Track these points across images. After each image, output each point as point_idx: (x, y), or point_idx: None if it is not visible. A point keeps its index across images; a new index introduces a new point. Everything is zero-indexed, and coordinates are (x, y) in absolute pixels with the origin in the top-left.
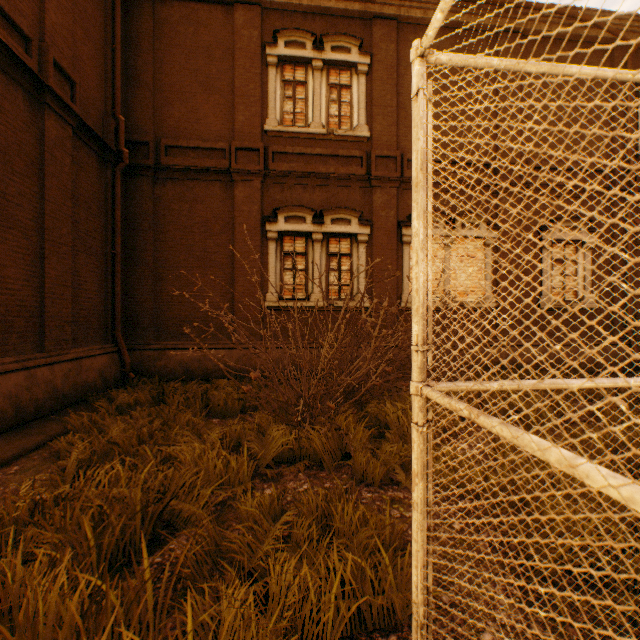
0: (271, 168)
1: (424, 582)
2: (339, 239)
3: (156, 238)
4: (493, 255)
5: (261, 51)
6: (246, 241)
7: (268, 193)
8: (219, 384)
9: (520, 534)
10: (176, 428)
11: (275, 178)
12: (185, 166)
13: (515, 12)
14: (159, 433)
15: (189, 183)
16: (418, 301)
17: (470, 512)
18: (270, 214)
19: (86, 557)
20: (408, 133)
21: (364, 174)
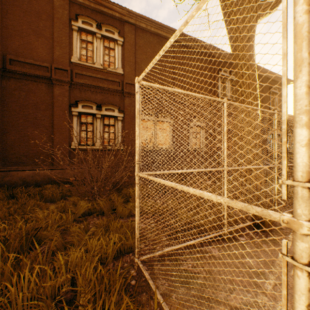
0: (74, 80)
1: (138, 226)
2: (109, 118)
3: (3, 109)
4: (172, 129)
5: (69, 22)
6: (60, 115)
7: (73, 92)
8: (47, 187)
9: (170, 220)
10: (29, 207)
11: (77, 86)
12: (23, 72)
13: (180, 36)
14: (19, 210)
15: (25, 81)
16: (137, 150)
17: (158, 220)
18: (74, 103)
19: (3, 255)
20: (140, 75)
21: (121, 90)
